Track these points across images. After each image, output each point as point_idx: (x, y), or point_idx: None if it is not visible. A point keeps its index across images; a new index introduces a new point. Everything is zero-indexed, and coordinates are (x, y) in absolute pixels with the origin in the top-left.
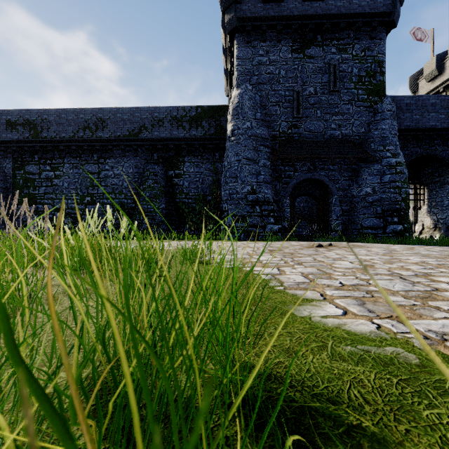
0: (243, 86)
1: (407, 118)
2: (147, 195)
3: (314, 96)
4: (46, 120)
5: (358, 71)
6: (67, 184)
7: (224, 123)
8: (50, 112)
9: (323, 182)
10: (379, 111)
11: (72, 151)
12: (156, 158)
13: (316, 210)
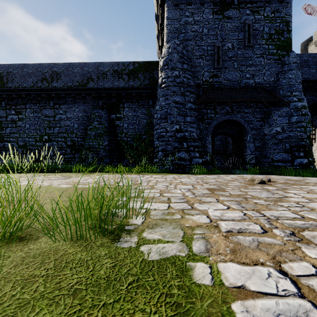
0: (172, 42)
1: (306, 71)
2: (93, 134)
3: (232, 50)
4: (11, 73)
5: (268, 29)
6: (29, 126)
7: (156, 76)
8: (14, 66)
9: (239, 123)
10: (286, 63)
11: (33, 98)
12: (101, 105)
13: (232, 147)
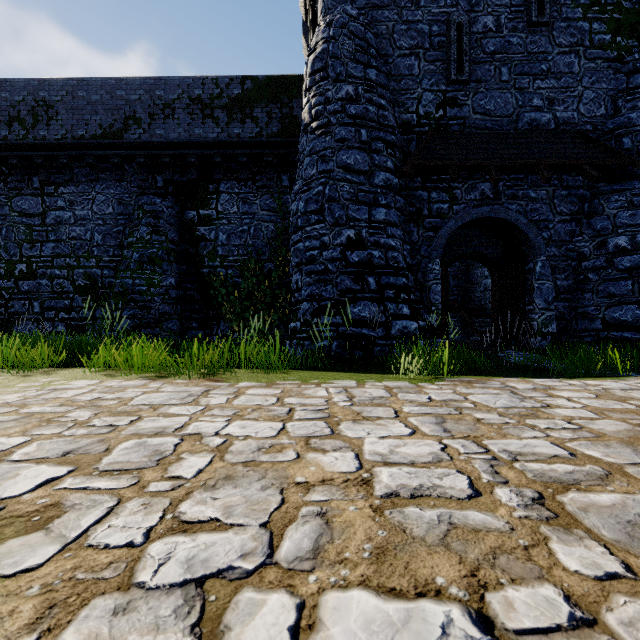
0: (338, 10)
1: None
2: (135, 257)
3: (495, 35)
4: None
5: None
6: None
7: (298, 112)
8: None
9: (513, 227)
10: (638, 70)
11: None
12: (160, 185)
13: (493, 290)
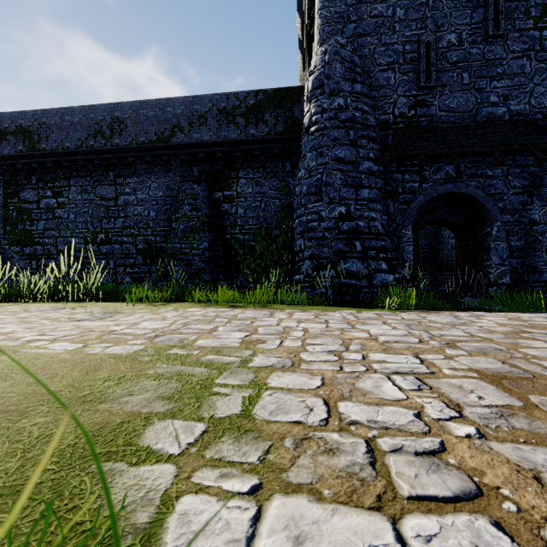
0: (331, 41)
1: None
2: (181, 228)
3: (457, 48)
4: (45, 125)
5: None
6: (74, 216)
7: (298, 115)
8: (50, 113)
9: (472, 199)
10: None
11: (80, 168)
12: (196, 174)
13: (457, 249)
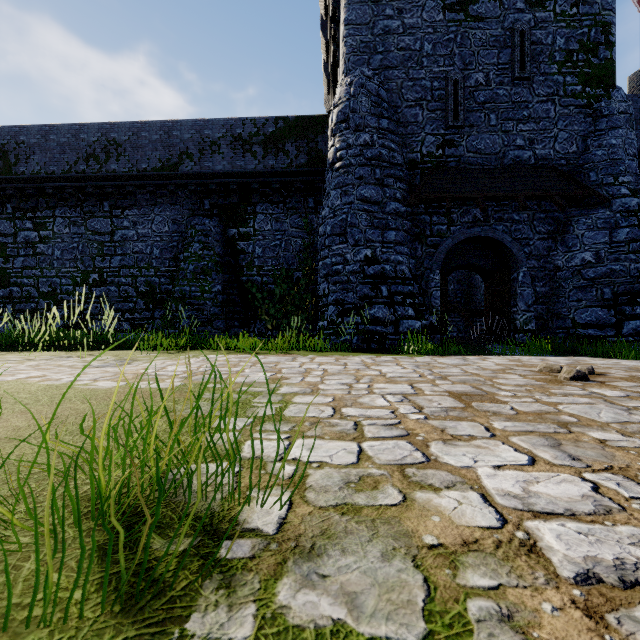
0: (357, 72)
1: None
2: (191, 269)
3: (485, 88)
4: (24, 144)
5: (564, 41)
6: (60, 253)
7: (322, 146)
8: (31, 131)
9: (500, 244)
10: (604, 114)
11: (68, 196)
12: (207, 208)
13: (486, 295)
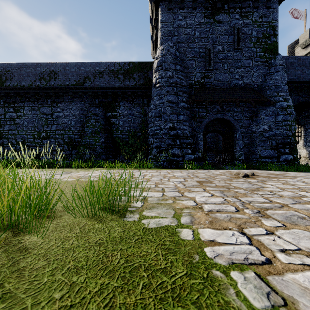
0: (166, 44)
1: (291, 73)
2: (90, 131)
3: (222, 53)
4: (9, 72)
5: (256, 33)
6: (27, 123)
7: (150, 76)
8: (13, 65)
9: (229, 121)
10: (273, 65)
11: (31, 96)
12: (97, 103)
13: (223, 144)
